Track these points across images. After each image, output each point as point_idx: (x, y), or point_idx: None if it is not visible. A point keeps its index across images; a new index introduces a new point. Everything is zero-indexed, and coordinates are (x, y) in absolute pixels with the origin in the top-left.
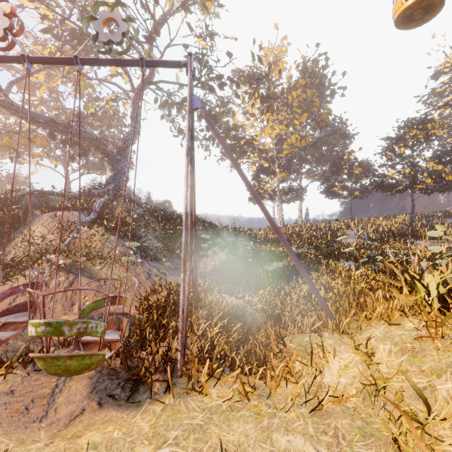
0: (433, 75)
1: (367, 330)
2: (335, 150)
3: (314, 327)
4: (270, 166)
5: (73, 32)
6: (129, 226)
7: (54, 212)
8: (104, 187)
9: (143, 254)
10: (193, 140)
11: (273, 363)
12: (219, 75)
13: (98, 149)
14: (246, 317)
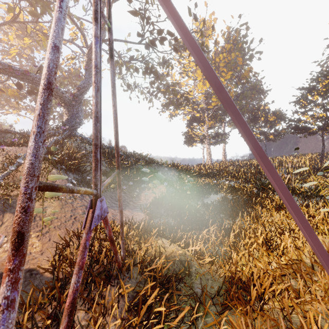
0: None
1: None
2: (251, 104)
3: None
4: (200, 116)
5: None
6: (74, 160)
7: (0, 146)
8: (60, 128)
9: (85, 187)
10: (108, 0)
11: None
12: (160, 31)
13: (55, 95)
14: (192, 276)
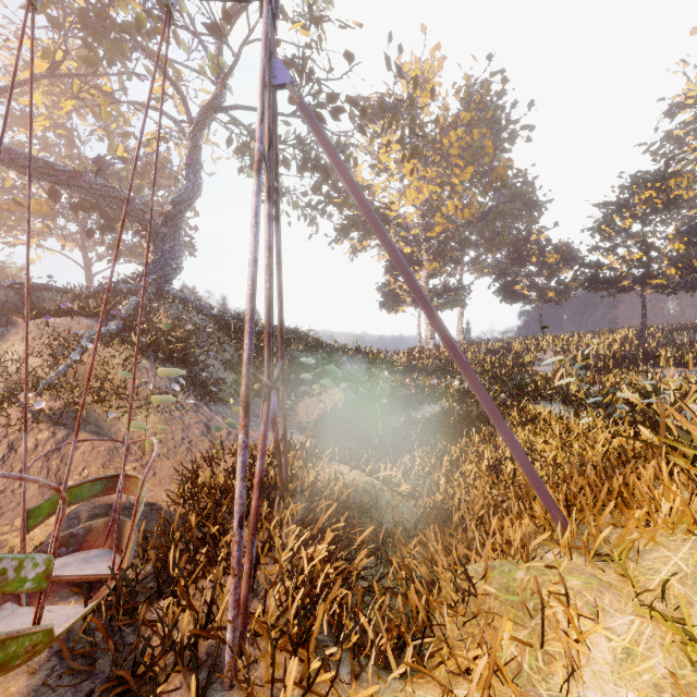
0: (669, 111)
1: (649, 551)
2: (515, 228)
3: (533, 544)
4: (413, 251)
5: (82, 12)
6: (177, 343)
7: (44, 318)
8: (139, 280)
9: (199, 391)
10: (275, 157)
11: (449, 633)
12: (333, 96)
13: (130, 216)
14: (382, 509)
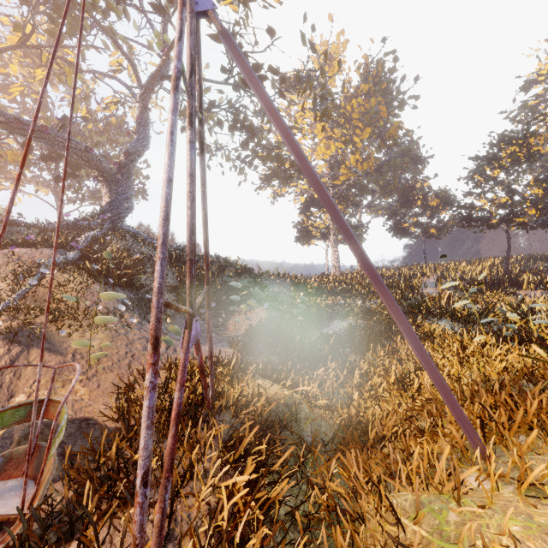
0: (524, 86)
1: None
2: (403, 178)
3: (460, 478)
4: None
5: None
6: (125, 269)
7: (10, 248)
8: (97, 217)
9: (143, 311)
10: (199, 89)
11: None
12: (258, 66)
13: (89, 164)
14: (301, 422)
